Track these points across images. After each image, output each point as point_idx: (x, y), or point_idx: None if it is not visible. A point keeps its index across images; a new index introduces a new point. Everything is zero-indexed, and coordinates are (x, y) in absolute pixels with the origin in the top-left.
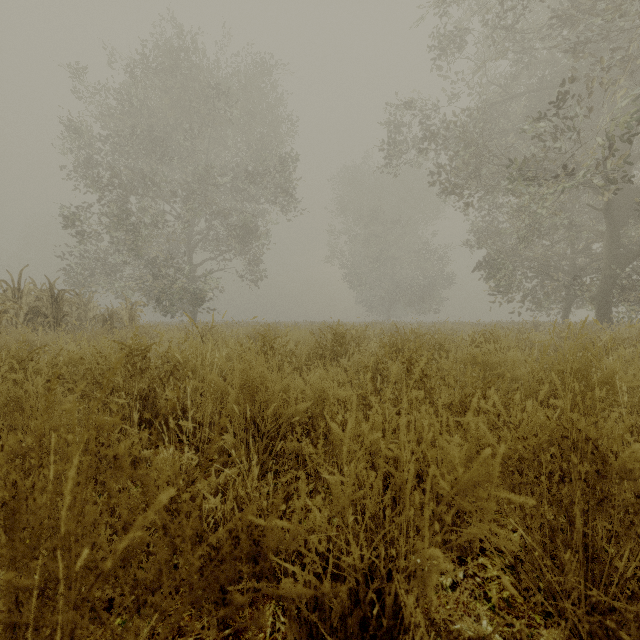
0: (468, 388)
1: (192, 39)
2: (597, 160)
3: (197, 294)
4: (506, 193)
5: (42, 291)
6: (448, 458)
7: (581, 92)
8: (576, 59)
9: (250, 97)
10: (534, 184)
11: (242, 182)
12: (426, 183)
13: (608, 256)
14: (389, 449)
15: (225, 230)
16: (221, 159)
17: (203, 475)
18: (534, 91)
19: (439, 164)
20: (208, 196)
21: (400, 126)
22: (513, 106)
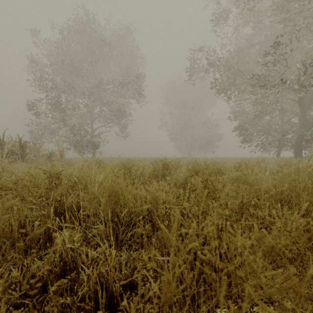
0: (244, 199)
1: (92, 16)
2: (296, 76)
3: (95, 143)
4: (249, 93)
5: (15, 142)
6: (247, 261)
7: (286, 42)
8: (285, 25)
9: (121, 46)
10: (263, 88)
11: (117, 88)
12: (208, 89)
13: (300, 124)
14: (196, 235)
15: (109, 112)
16: (107, 77)
17: (88, 246)
18: (263, 42)
19: (215, 78)
20: (100, 95)
21: (196, 60)
22: (252, 50)
